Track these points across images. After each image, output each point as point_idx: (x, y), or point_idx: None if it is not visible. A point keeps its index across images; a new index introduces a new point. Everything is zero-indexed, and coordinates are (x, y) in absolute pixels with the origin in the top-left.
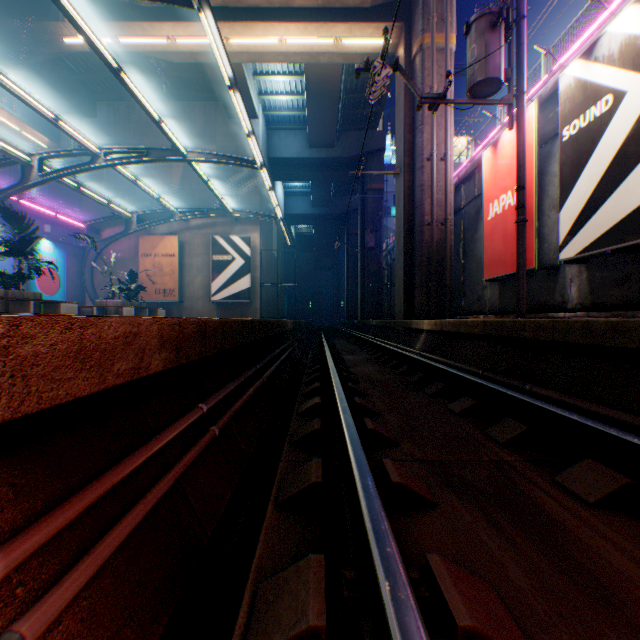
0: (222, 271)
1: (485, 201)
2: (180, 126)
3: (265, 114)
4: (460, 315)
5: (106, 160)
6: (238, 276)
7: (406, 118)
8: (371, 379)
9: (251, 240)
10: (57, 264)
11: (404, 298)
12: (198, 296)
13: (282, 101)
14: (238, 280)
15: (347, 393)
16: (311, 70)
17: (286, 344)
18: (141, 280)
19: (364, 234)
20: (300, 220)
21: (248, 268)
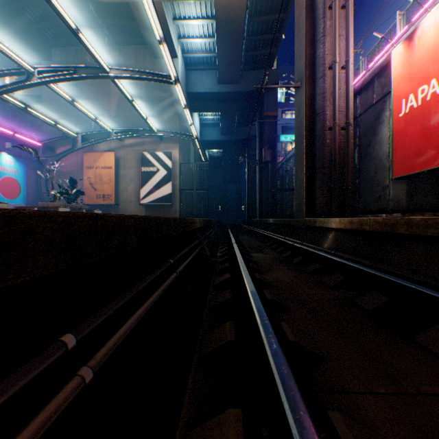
0: (149, 180)
1: (395, 98)
2: (116, 66)
3: (184, 56)
4: (355, 214)
5: (39, 78)
6: (161, 184)
7: (307, 34)
8: (302, 299)
9: (172, 155)
10: (17, 174)
11: (305, 198)
12: (130, 200)
13: (197, 44)
14: (161, 187)
15: (286, 354)
16: (220, 9)
17: (191, 245)
18: (85, 187)
19: (262, 152)
20: (212, 145)
21: (169, 177)
